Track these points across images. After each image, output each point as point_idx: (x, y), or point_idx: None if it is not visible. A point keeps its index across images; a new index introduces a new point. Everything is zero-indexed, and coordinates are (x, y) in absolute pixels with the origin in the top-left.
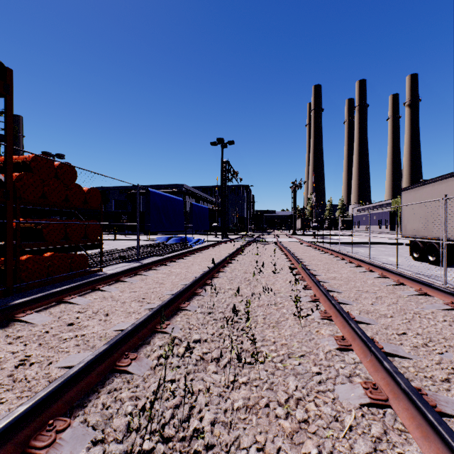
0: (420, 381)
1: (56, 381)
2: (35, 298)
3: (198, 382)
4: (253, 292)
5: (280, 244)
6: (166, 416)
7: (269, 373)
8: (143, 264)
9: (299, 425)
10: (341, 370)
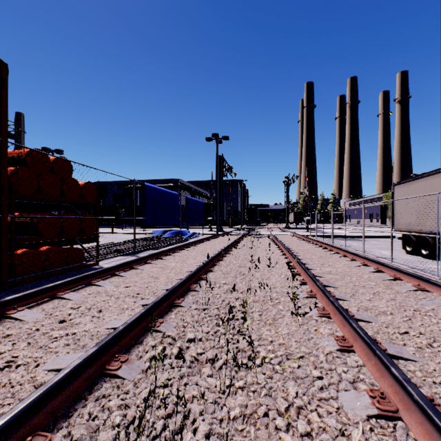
0: (429, 388)
1: (38, 390)
2: (27, 294)
3: (192, 387)
4: (248, 287)
5: (274, 237)
6: (157, 427)
7: (267, 377)
8: (138, 258)
9: (301, 440)
10: (344, 375)
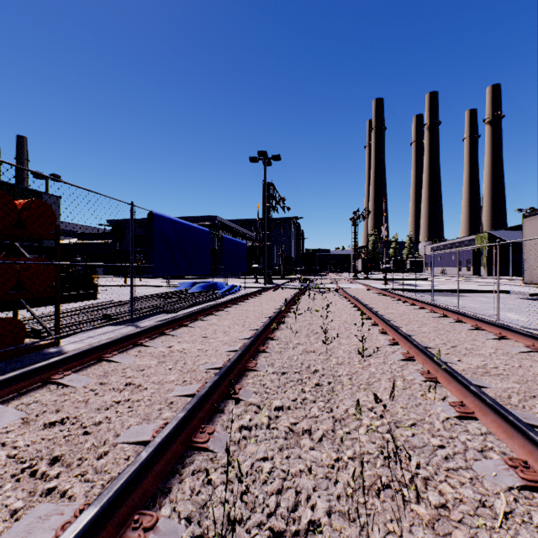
0: None
1: None
2: None
3: None
4: (334, 418)
5: (346, 293)
6: None
7: None
8: (120, 337)
9: None
10: None
